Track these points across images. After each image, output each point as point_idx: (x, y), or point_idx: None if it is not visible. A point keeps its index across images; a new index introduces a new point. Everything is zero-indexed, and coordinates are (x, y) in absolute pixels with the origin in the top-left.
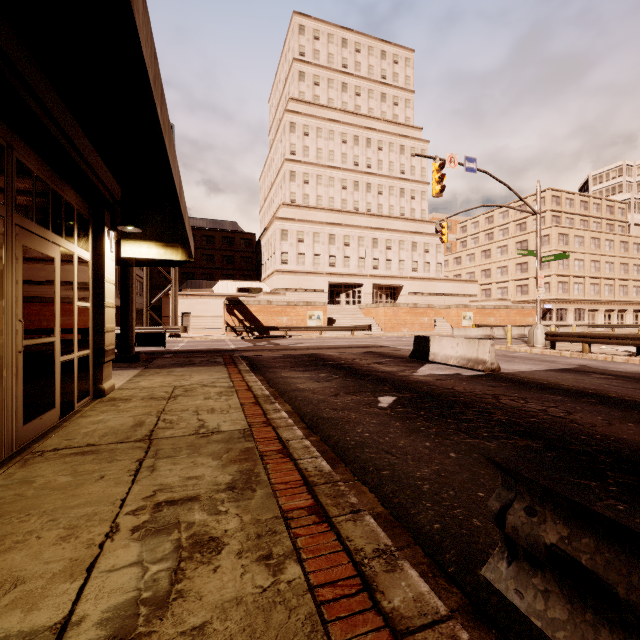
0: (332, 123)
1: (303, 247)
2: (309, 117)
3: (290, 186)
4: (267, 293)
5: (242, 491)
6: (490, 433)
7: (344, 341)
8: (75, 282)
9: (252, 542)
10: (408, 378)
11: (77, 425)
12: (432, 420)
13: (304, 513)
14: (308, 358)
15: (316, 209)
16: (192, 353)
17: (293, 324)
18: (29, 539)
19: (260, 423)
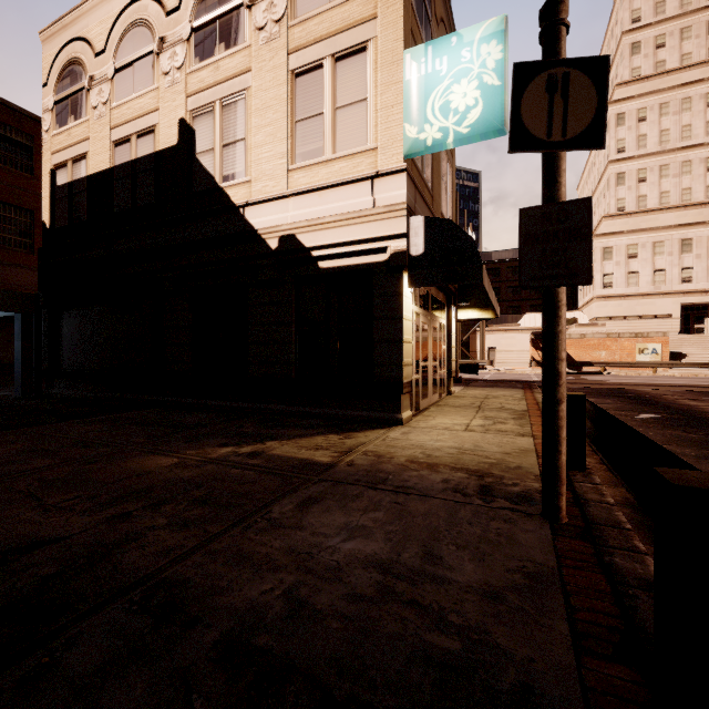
0: (687, 88)
1: (636, 264)
2: (646, 96)
3: (616, 192)
4: (580, 325)
5: (517, 419)
6: (707, 434)
7: (684, 380)
8: (442, 336)
9: (517, 425)
10: (703, 410)
11: (447, 401)
12: (668, 425)
13: (539, 424)
14: (608, 391)
15: (658, 211)
16: (497, 381)
17: (615, 359)
18: (452, 416)
19: (534, 409)
